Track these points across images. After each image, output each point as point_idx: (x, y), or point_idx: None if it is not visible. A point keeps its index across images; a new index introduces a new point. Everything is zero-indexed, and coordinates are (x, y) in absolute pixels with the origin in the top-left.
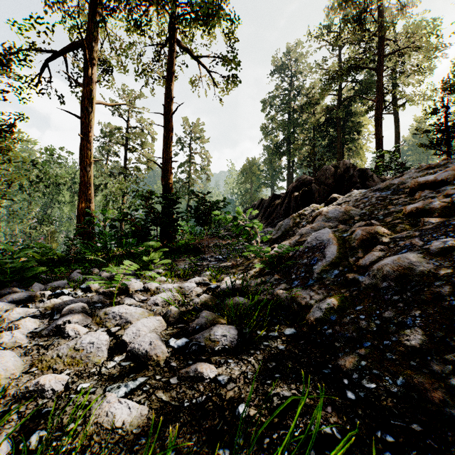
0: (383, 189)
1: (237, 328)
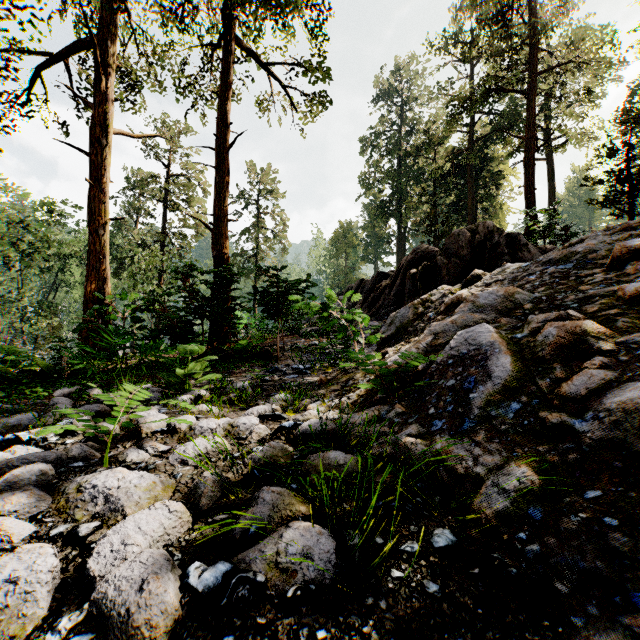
0: (558, 261)
1: (334, 529)
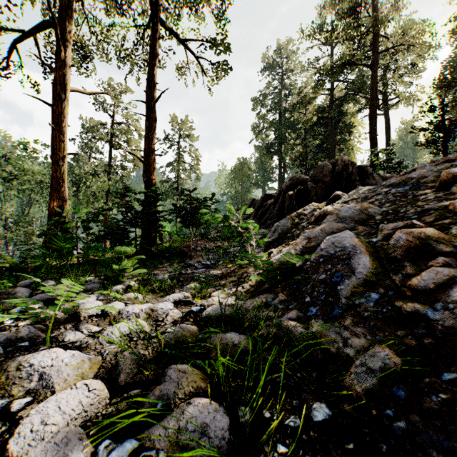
0: (398, 184)
1: (229, 404)
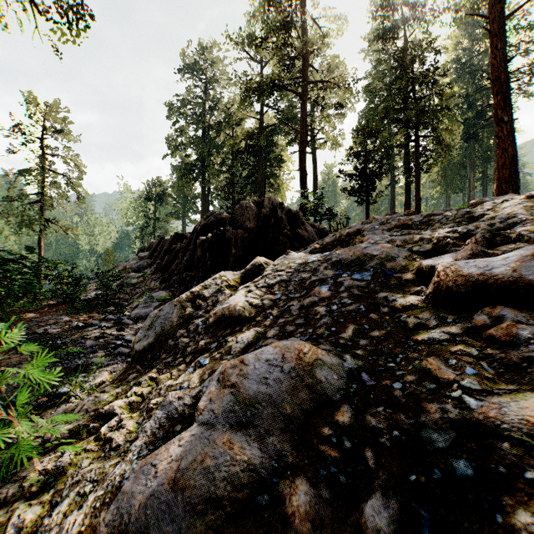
0: (351, 263)
1: None
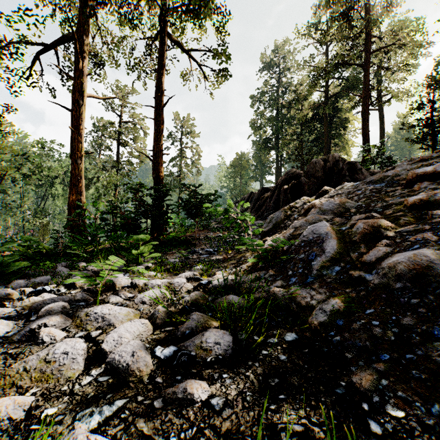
0: (376, 181)
1: (232, 333)
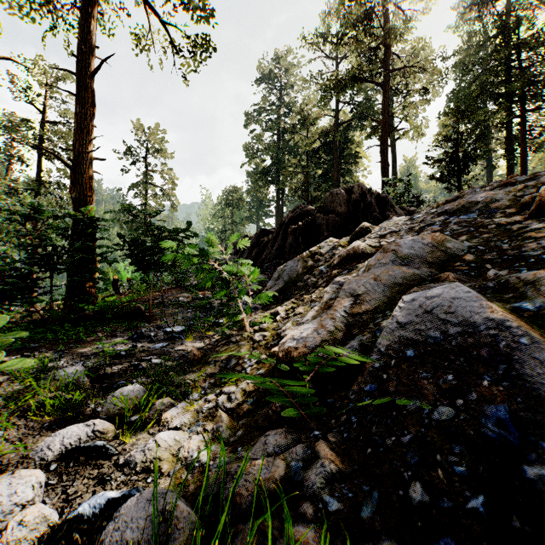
0: (456, 211)
1: None
